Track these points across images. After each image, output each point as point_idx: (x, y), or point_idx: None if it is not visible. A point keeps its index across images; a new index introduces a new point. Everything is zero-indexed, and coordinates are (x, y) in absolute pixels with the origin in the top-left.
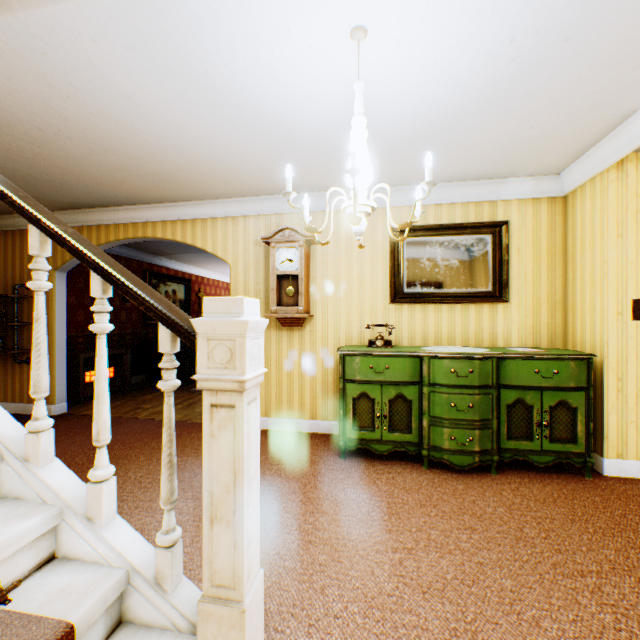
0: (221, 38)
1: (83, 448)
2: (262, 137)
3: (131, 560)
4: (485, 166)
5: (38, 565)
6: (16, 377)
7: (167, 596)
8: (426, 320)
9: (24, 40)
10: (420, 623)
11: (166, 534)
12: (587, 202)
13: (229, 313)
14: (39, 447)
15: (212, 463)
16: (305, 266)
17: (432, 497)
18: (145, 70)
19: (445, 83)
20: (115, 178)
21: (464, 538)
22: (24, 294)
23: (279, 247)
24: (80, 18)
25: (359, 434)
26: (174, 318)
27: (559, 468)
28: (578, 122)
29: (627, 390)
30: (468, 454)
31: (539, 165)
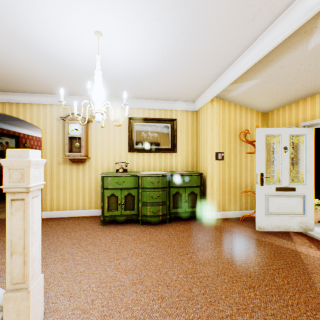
0: (25, 18)
1: None
2: (56, 67)
3: None
4: (166, 95)
5: None
6: None
7: None
8: (144, 160)
9: None
10: (121, 284)
11: None
12: (202, 114)
13: (21, 156)
14: None
15: (12, 227)
16: (85, 133)
17: (140, 236)
18: None
19: (141, 61)
20: None
21: (148, 249)
22: None
23: (70, 122)
24: None
25: (111, 213)
26: None
27: (192, 218)
28: (195, 84)
29: (214, 186)
30: (157, 216)
31: (186, 98)
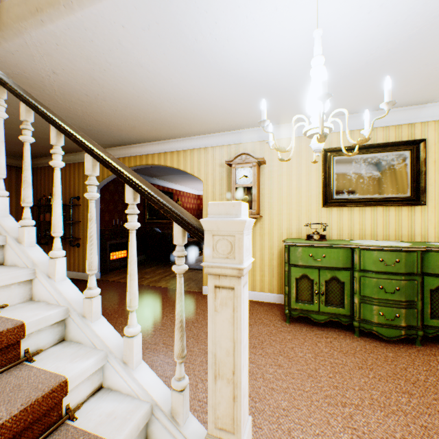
0: (209, 11)
1: (110, 303)
2: (230, 87)
3: (153, 397)
4: (407, 95)
5: (92, 392)
6: (71, 255)
7: (180, 428)
8: (352, 219)
9: (80, 32)
10: None
11: (178, 381)
12: None
13: (229, 214)
14: (92, 308)
15: (215, 332)
16: (257, 180)
17: (367, 361)
18: (154, 44)
19: (385, 25)
20: (130, 125)
21: (404, 401)
22: (75, 203)
23: (238, 167)
24: (115, 10)
25: (301, 306)
26: (185, 218)
27: None
28: None
29: None
30: (395, 328)
31: None
